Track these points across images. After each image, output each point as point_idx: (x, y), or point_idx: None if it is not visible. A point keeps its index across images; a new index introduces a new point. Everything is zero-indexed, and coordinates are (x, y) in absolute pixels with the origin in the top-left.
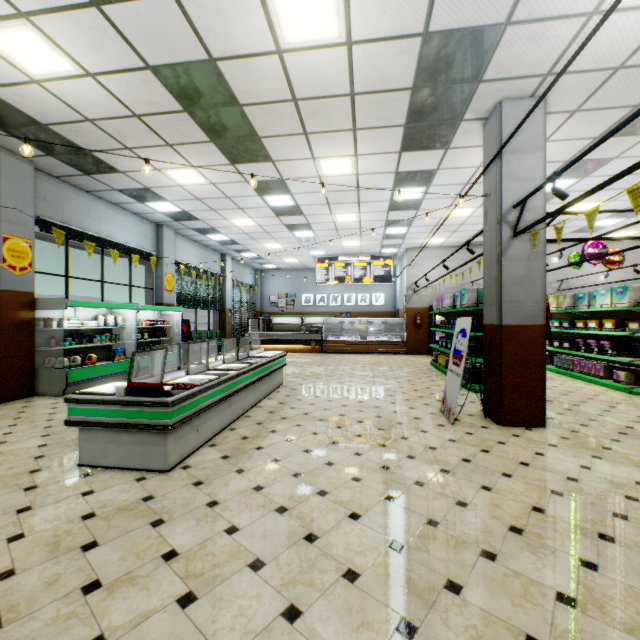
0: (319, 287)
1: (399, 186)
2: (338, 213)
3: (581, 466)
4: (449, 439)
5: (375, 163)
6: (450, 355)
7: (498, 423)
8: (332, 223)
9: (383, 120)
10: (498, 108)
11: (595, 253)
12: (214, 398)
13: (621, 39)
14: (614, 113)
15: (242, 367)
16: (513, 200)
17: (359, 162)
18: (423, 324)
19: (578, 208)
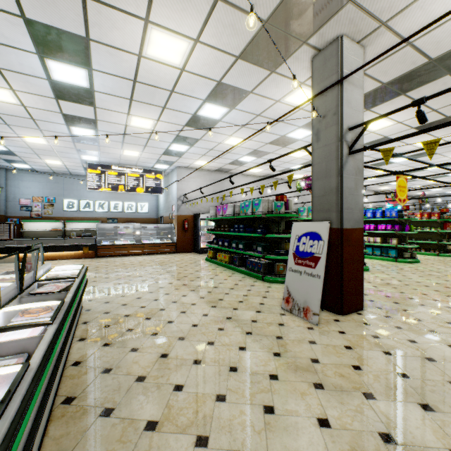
0: (84, 193)
1: (210, 100)
2: (136, 115)
3: (449, 346)
4: (345, 346)
5: (208, 62)
6: (289, 256)
7: (339, 313)
8: (123, 126)
9: (252, 1)
10: (339, 41)
11: (308, 183)
12: (20, 443)
13: (435, 15)
14: (372, 85)
15: (55, 311)
16: (349, 123)
17: (194, 53)
18: (189, 228)
19: (296, 154)
